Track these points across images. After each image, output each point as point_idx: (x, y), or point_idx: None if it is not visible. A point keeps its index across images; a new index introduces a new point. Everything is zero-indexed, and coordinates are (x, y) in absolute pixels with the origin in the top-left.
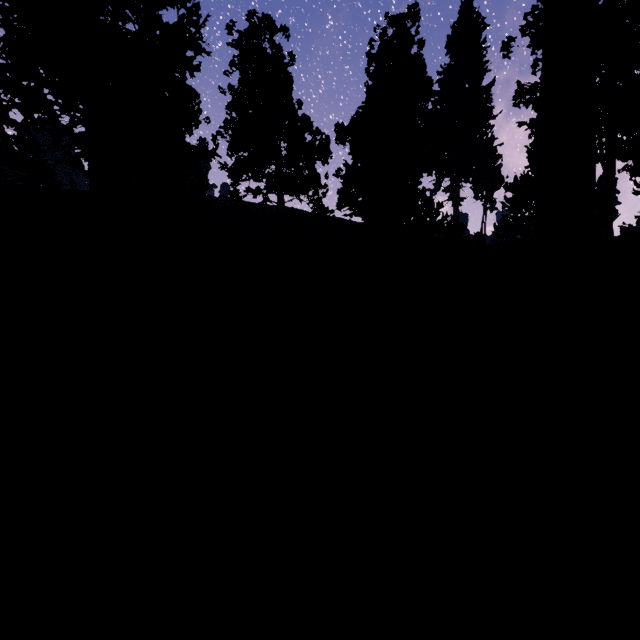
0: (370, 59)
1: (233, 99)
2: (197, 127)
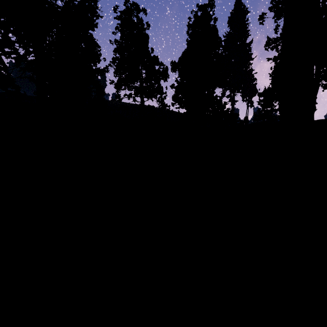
0: (189, 26)
1: (117, 47)
2: (99, 63)
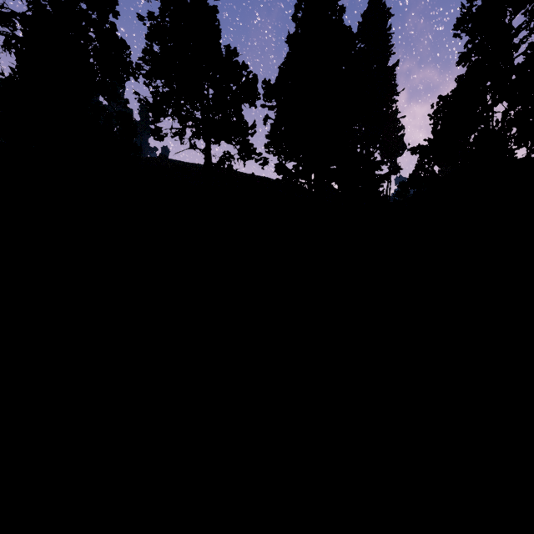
0: (297, 6)
1: (153, 29)
2: (128, 79)
